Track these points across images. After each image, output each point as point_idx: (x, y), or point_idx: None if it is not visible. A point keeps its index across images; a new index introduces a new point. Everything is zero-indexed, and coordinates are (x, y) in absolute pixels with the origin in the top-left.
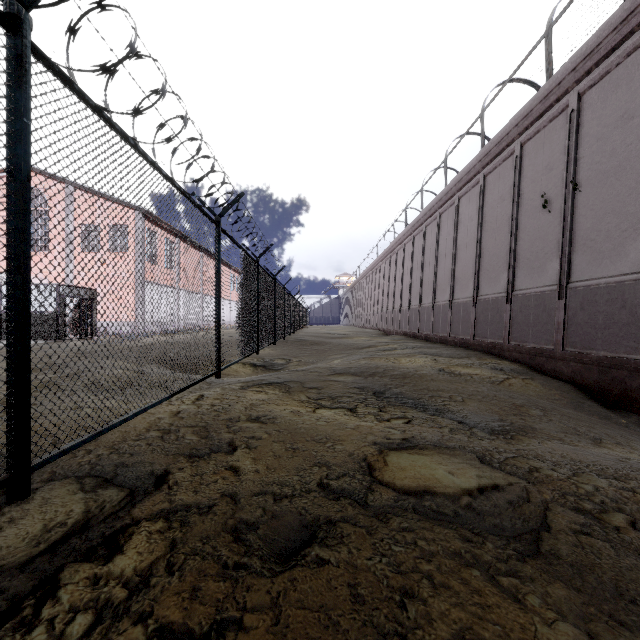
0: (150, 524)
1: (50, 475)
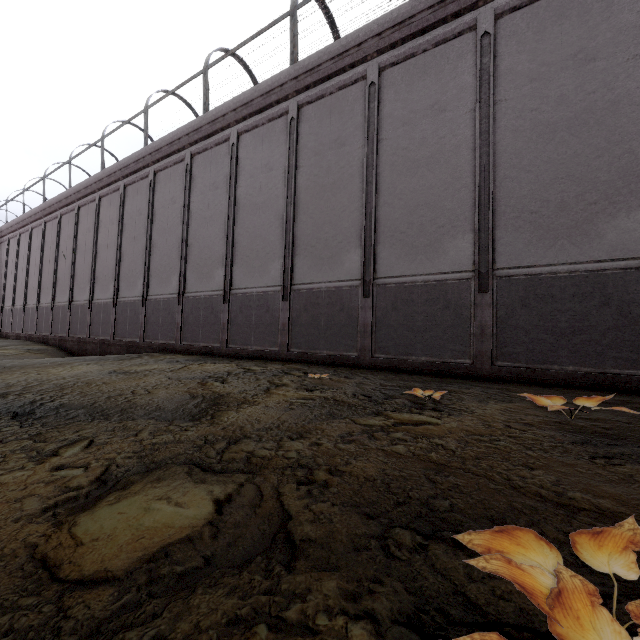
0: None
1: None
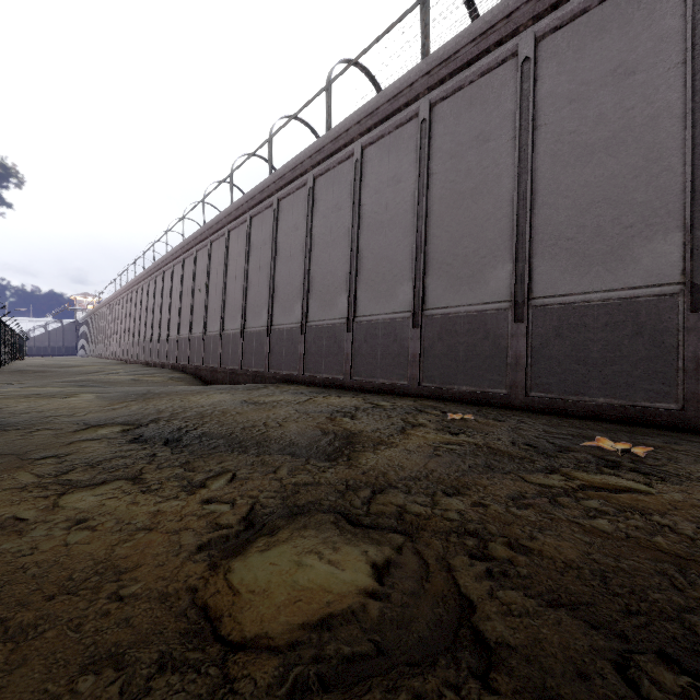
0: None
1: None
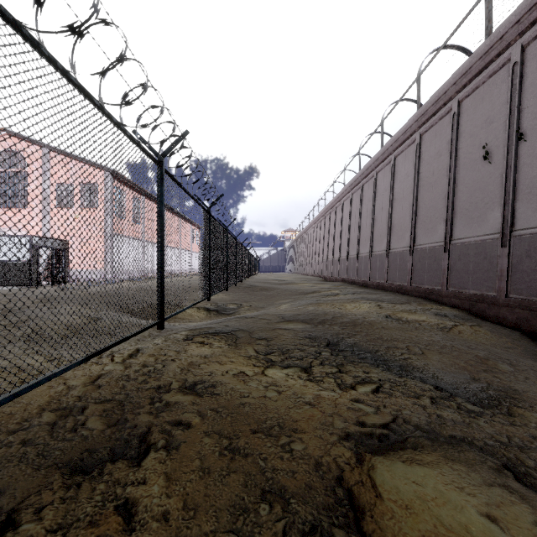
0: None
1: None
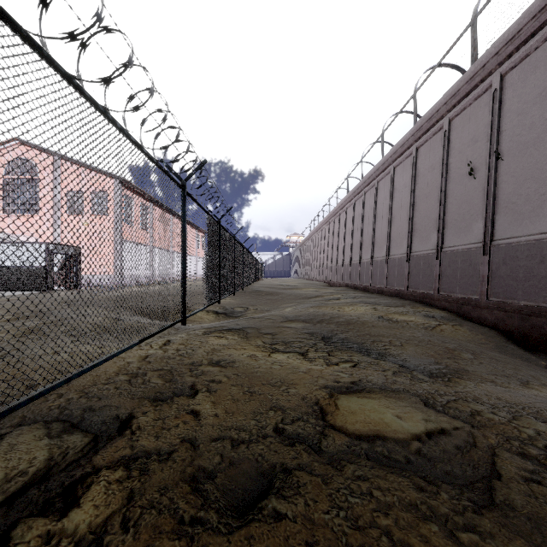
0: (110, 473)
1: (20, 420)
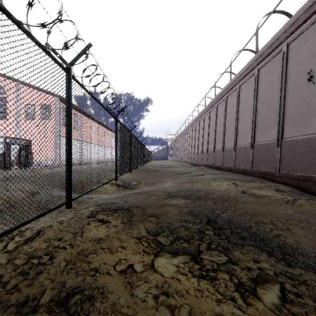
0: None
1: None
